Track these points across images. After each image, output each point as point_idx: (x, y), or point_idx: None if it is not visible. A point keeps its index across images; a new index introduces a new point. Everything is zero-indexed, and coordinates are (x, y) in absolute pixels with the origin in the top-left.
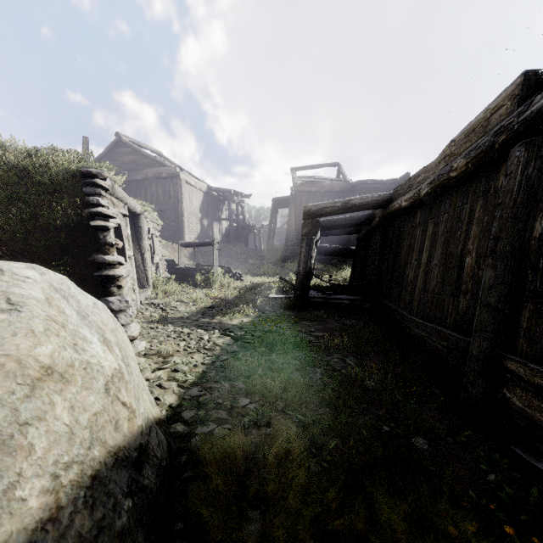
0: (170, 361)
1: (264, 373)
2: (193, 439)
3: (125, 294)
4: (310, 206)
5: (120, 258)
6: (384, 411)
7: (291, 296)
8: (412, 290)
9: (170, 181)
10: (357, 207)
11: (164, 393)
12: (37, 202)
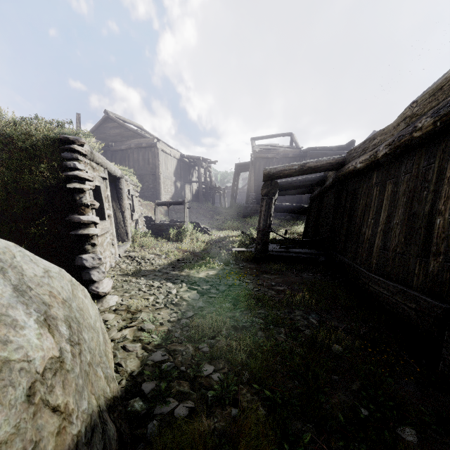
0: (137, 318)
1: (228, 334)
2: (150, 424)
3: (98, 252)
4: (270, 169)
5: (95, 218)
6: (357, 384)
7: (252, 249)
8: (370, 247)
9: (149, 150)
10: (313, 169)
11: (127, 356)
12: (19, 166)
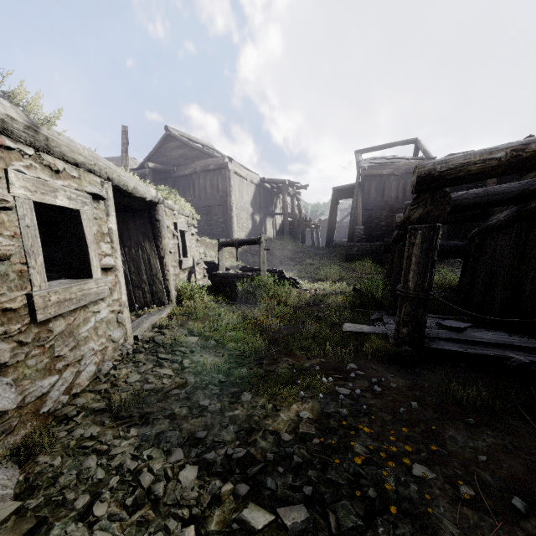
0: None
1: None
2: None
3: None
4: (433, 164)
5: None
6: None
7: (384, 330)
8: None
9: (218, 174)
10: None
11: None
12: None
